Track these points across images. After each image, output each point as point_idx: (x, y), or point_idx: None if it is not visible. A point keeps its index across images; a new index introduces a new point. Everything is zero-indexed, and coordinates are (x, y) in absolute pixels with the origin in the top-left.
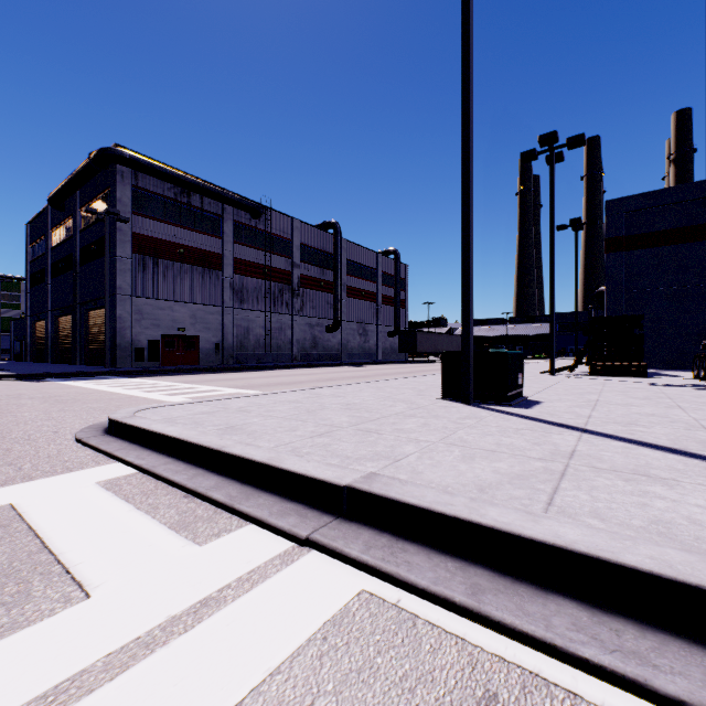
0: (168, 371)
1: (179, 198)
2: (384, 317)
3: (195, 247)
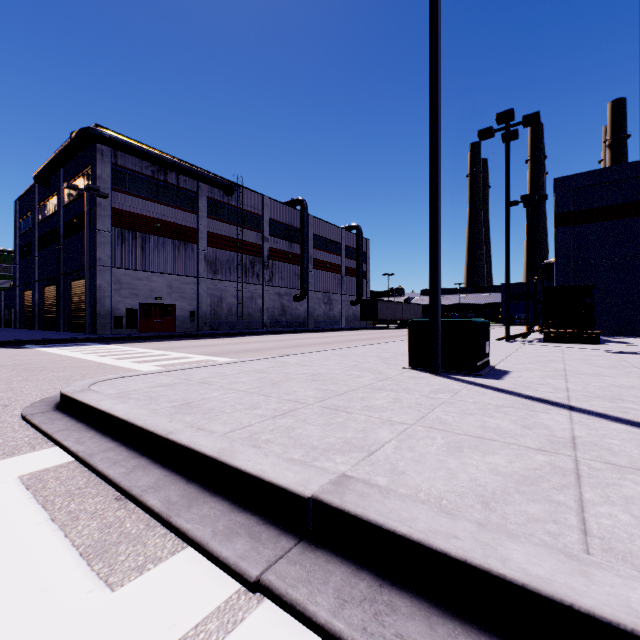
0: (144, 337)
1: (156, 175)
2: (347, 287)
3: (172, 222)
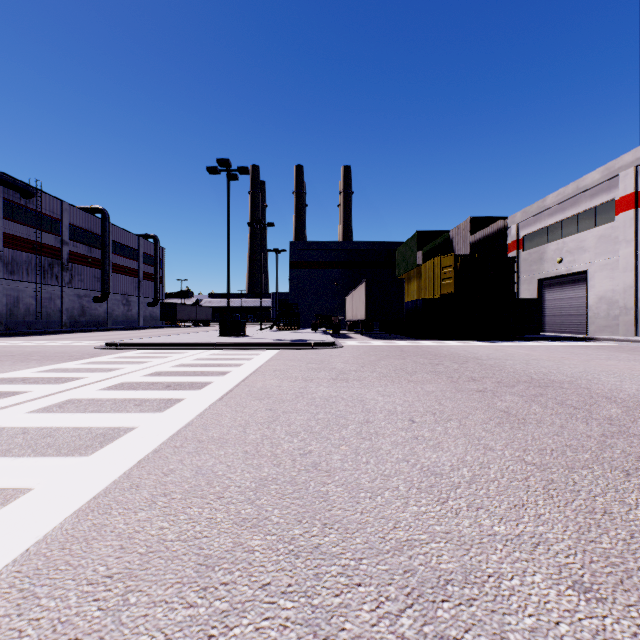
0: None
1: None
2: (145, 290)
3: None
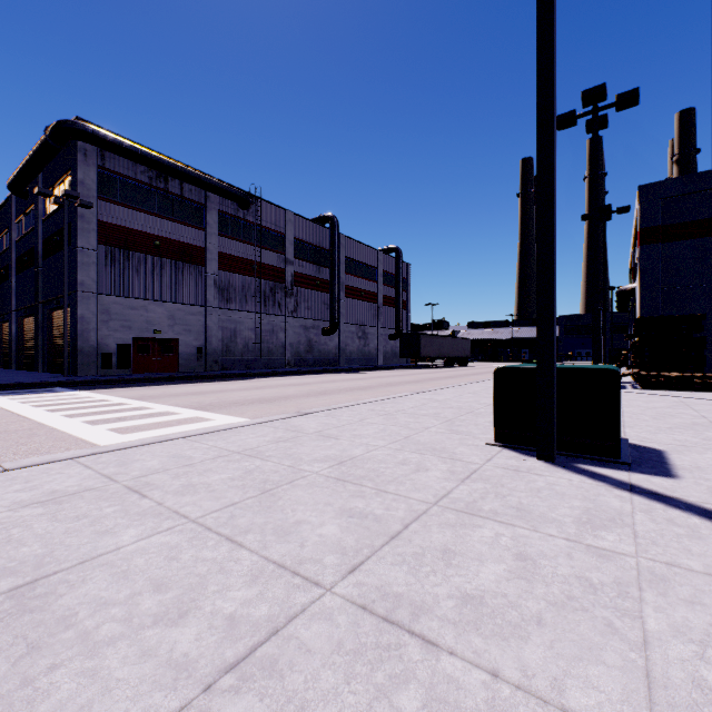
0: (135, 380)
1: (154, 182)
2: (385, 319)
3: (174, 239)
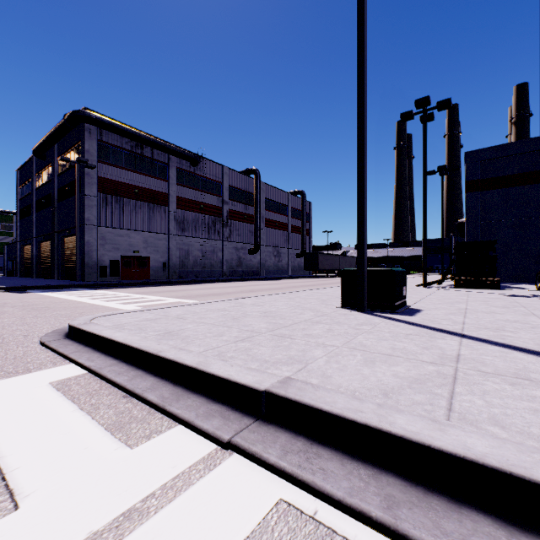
0: (125, 284)
1: (134, 149)
2: (293, 242)
3: (147, 188)
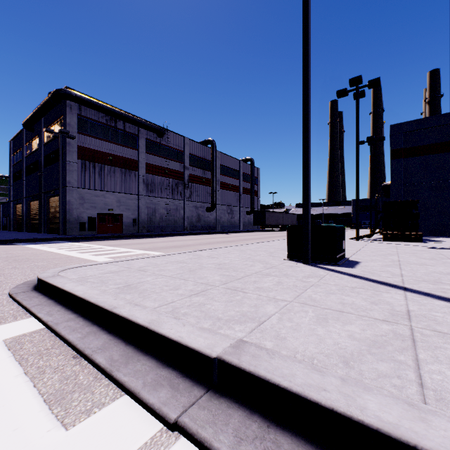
0: (100, 237)
1: (109, 123)
2: (244, 201)
3: (120, 155)
